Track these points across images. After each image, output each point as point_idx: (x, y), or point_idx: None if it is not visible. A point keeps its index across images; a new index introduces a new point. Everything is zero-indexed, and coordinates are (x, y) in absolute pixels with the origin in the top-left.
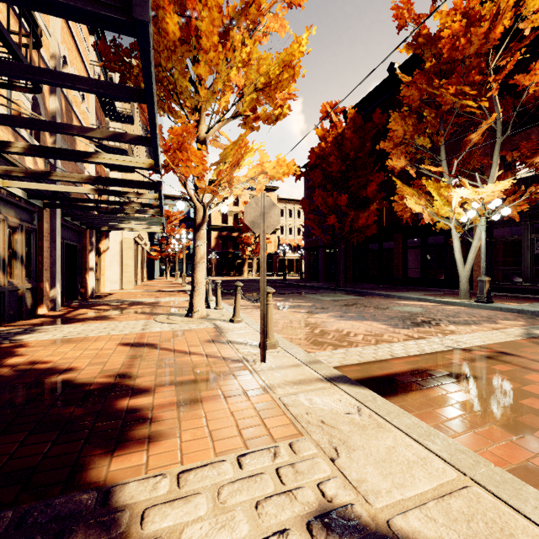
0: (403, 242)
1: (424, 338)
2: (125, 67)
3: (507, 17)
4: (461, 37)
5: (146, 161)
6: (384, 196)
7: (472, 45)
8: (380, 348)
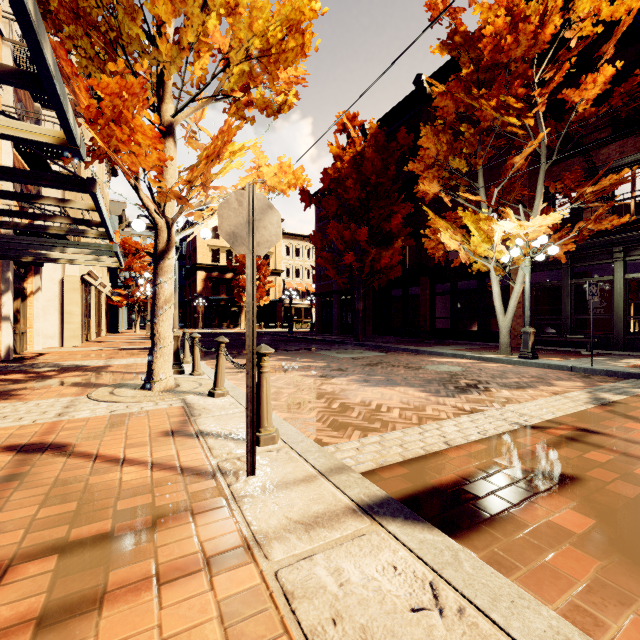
0: (431, 287)
1: (479, 411)
2: (39, 1)
3: (554, 20)
4: (505, 37)
5: (52, 132)
6: (409, 233)
7: (519, 45)
8: (427, 430)
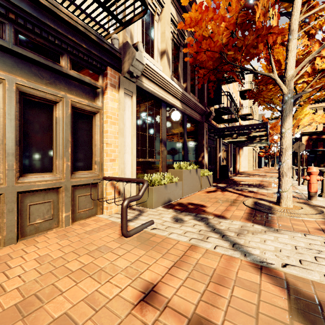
0: None
1: None
2: (255, 98)
3: None
4: None
5: (264, 132)
6: None
7: None
8: None
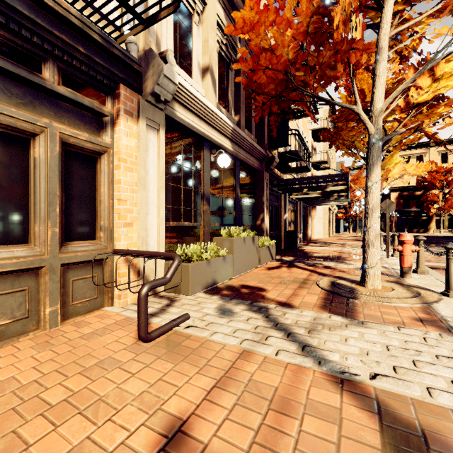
0: None
1: None
2: (332, 139)
3: None
4: None
5: (343, 187)
6: None
7: None
8: None
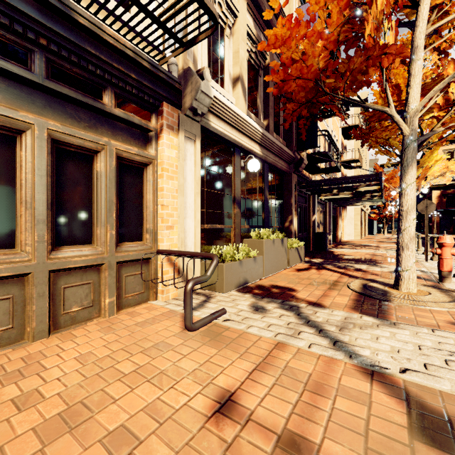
0: None
1: None
2: (364, 138)
3: None
4: None
5: (376, 187)
6: None
7: None
8: None
